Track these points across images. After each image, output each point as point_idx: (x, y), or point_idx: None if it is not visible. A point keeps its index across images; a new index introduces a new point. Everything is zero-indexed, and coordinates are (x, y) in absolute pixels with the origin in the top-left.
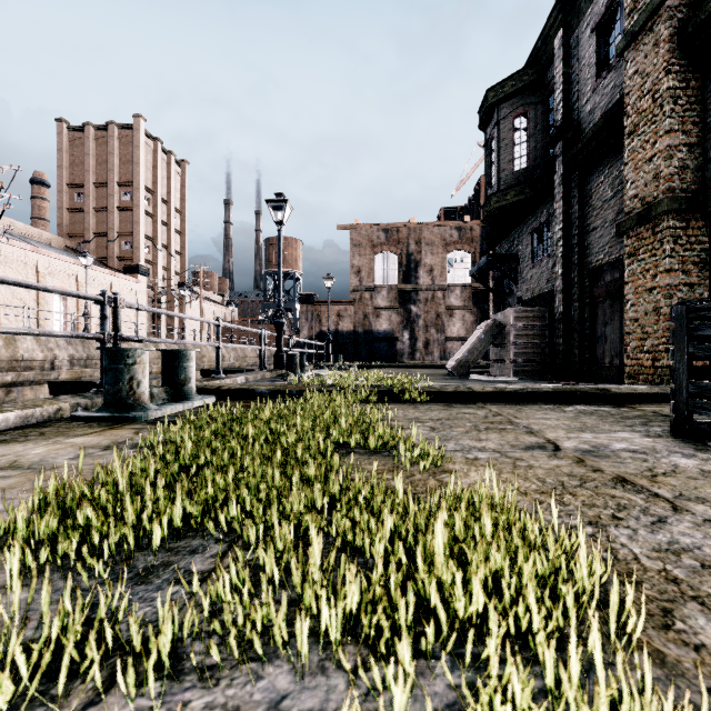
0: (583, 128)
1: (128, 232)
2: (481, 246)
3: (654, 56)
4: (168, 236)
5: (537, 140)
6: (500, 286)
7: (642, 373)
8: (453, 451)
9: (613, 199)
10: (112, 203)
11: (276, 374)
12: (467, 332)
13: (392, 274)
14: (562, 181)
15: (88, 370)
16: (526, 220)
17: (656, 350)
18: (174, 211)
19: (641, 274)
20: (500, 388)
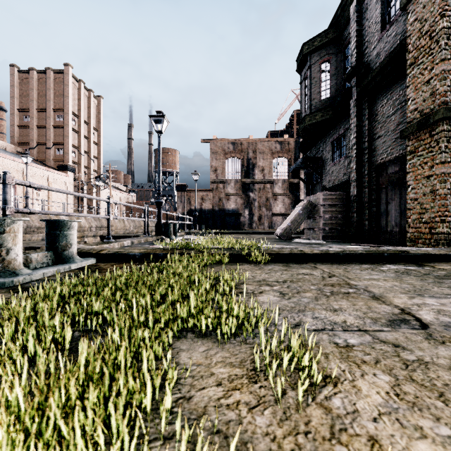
0: (371, 67)
1: (60, 142)
2: (295, 154)
3: (431, 5)
4: (88, 145)
5: (337, 78)
6: (310, 179)
7: (421, 238)
8: (316, 331)
9: (394, 115)
10: (49, 123)
11: (156, 239)
12: (285, 210)
13: (237, 172)
14: (356, 104)
15: (27, 235)
16: (328, 133)
17: (432, 221)
18: (93, 129)
19: (420, 166)
20: (325, 250)
